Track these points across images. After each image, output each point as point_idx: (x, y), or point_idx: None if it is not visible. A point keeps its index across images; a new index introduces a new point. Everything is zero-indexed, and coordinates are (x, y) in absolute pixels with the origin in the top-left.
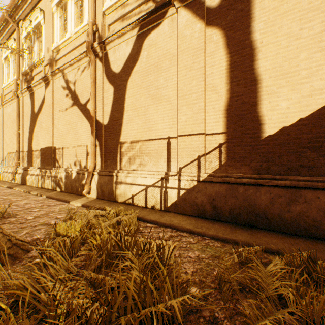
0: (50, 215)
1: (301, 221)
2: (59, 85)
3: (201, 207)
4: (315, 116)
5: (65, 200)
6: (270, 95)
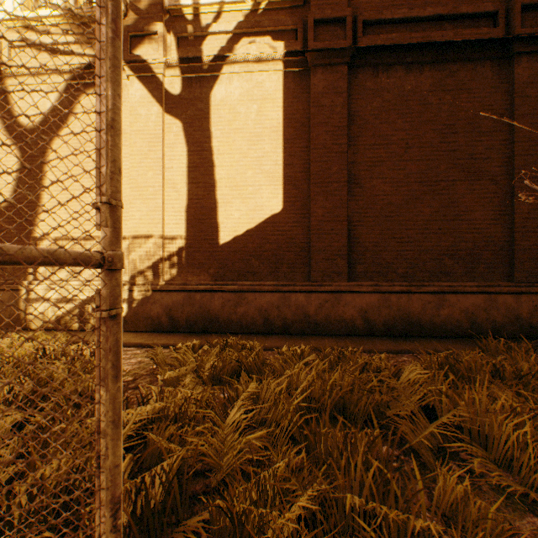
0: None
1: (244, 320)
2: None
3: (158, 320)
4: (258, 229)
5: None
6: (226, 204)
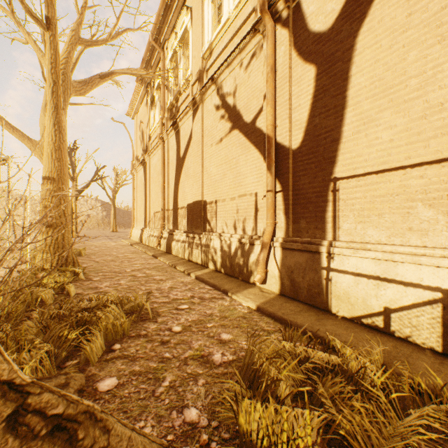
0: (206, 327)
1: None
2: (210, 105)
3: None
4: None
5: (225, 291)
6: None
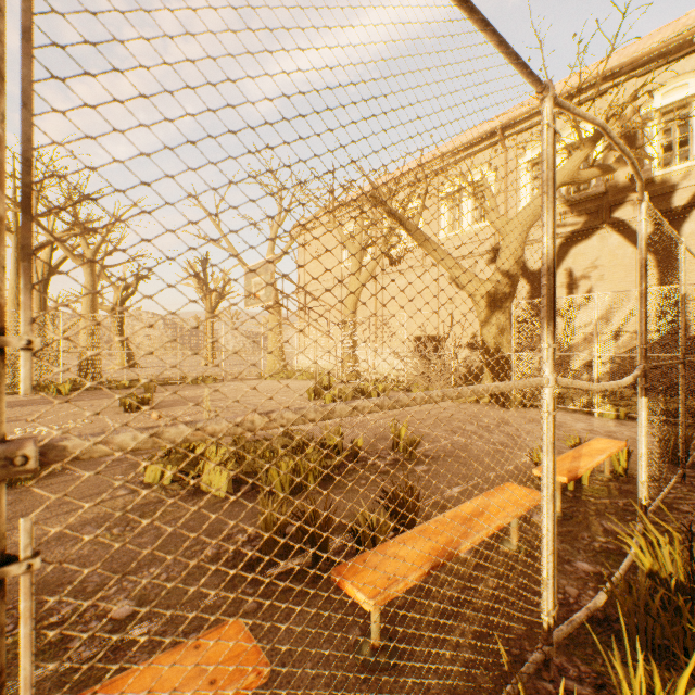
0: None
1: None
2: (446, 274)
3: (634, 386)
4: None
5: None
6: (694, 307)
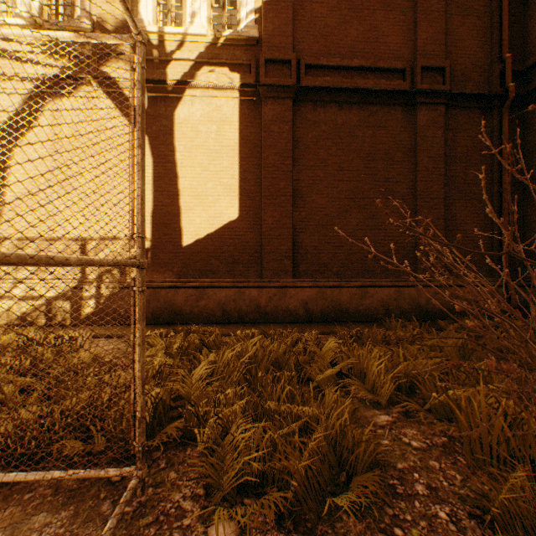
0: None
1: (205, 312)
2: None
3: (125, 314)
4: (217, 233)
5: None
6: (189, 211)
